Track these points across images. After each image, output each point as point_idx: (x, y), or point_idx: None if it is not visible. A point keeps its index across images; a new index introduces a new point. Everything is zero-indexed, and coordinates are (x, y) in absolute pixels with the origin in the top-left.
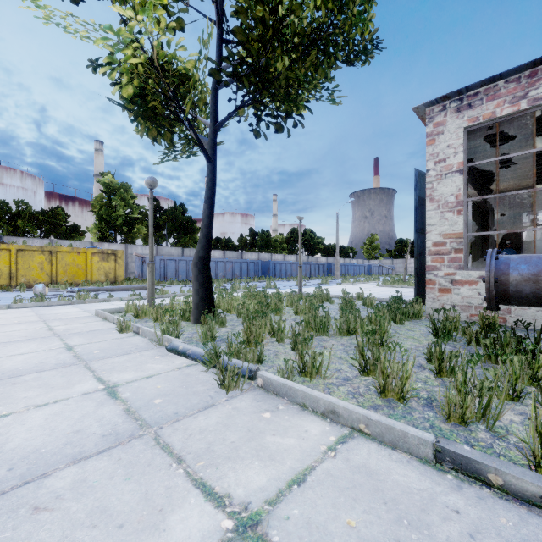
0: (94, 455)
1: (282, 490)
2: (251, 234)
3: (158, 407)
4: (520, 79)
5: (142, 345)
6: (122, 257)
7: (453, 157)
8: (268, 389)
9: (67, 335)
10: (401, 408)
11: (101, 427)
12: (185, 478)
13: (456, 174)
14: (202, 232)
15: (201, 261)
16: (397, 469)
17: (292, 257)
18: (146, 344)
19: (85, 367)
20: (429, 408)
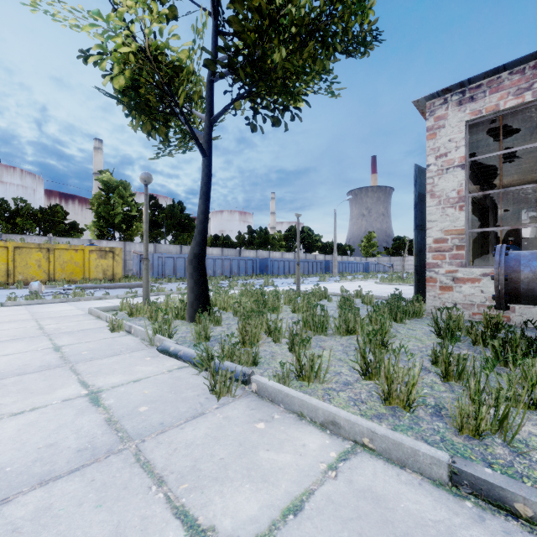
0: (65, 475)
1: (276, 522)
2: (249, 231)
3: (143, 416)
4: (525, 70)
5: (133, 346)
6: (120, 254)
7: (455, 151)
8: (262, 396)
9: (57, 335)
10: (408, 418)
11: (77, 440)
12: (165, 506)
13: (458, 168)
14: (197, 228)
15: (196, 258)
16: (408, 494)
17: (290, 254)
18: (138, 344)
19: (70, 369)
20: (438, 418)
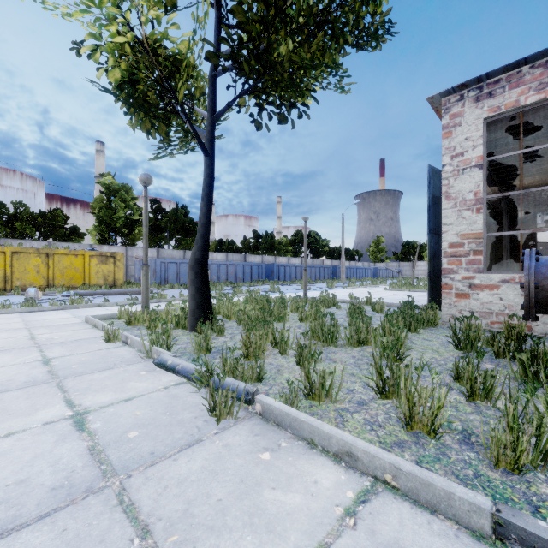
0: (32, 522)
1: None
2: (254, 236)
3: (132, 444)
4: (547, 63)
5: (129, 358)
6: (121, 259)
7: (472, 150)
8: (267, 418)
9: (48, 345)
10: (433, 446)
11: (53, 474)
12: None
13: (475, 168)
14: (199, 232)
15: (198, 263)
16: None
17: (297, 259)
18: (134, 356)
19: (57, 385)
20: (468, 446)
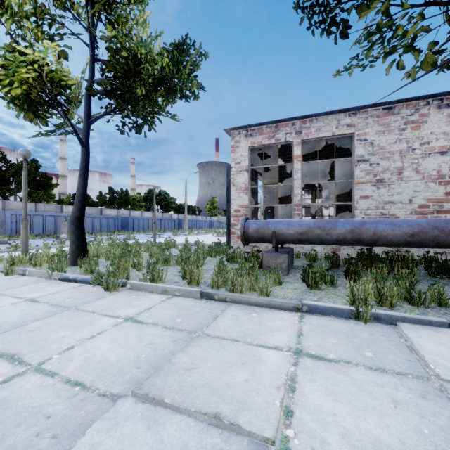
0: (45, 317)
1: (142, 311)
2: (110, 192)
3: (71, 302)
4: (272, 127)
5: (35, 281)
6: None
7: (244, 162)
8: (133, 289)
9: None
10: (197, 288)
11: (40, 311)
12: (99, 315)
13: (245, 171)
14: (78, 198)
15: (77, 219)
16: (187, 302)
17: (149, 213)
18: (38, 279)
19: None
20: (208, 286)
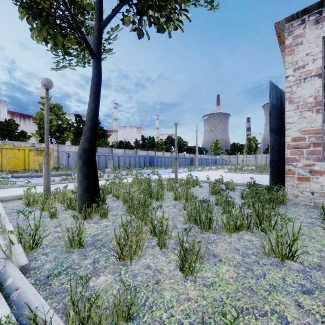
0: None
1: None
2: (142, 139)
3: None
4: None
5: None
6: (52, 152)
7: (312, 63)
8: None
9: None
10: None
11: None
12: None
13: (315, 77)
14: (87, 125)
15: (85, 152)
16: None
17: (168, 153)
18: None
19: None
20: None
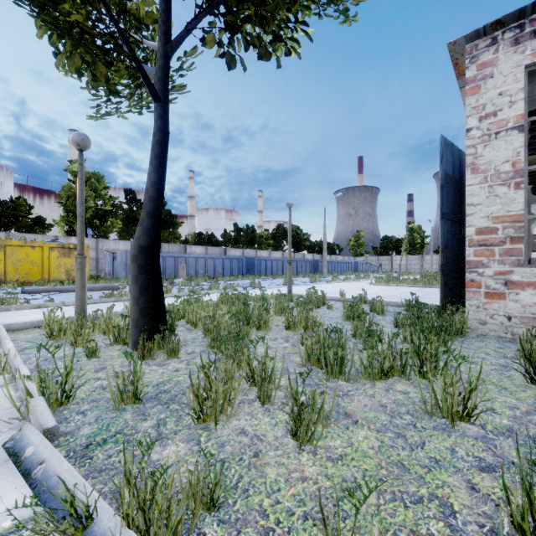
0: None
1: None
2: (235, 229)
3: None
4: None
5: None
6: (87, 252)
7: (508, 108)
8: None
9: None
10: None
11: None
12: None
13: (514, 131)
14: (145, 208)
15: (143, 253)
16: None
17: (278, 253)
18: (0, 414)
19: None
20: None
